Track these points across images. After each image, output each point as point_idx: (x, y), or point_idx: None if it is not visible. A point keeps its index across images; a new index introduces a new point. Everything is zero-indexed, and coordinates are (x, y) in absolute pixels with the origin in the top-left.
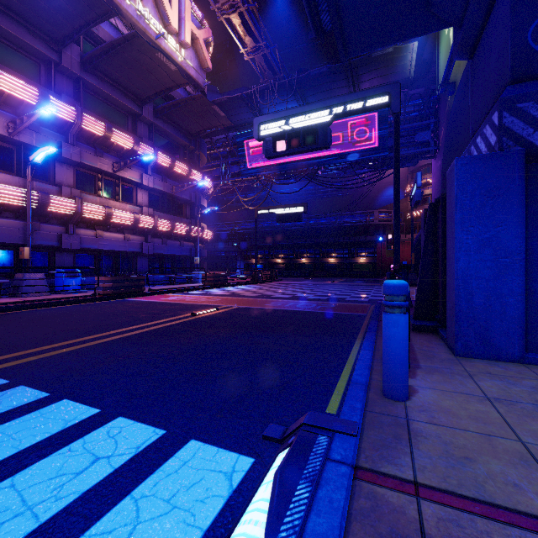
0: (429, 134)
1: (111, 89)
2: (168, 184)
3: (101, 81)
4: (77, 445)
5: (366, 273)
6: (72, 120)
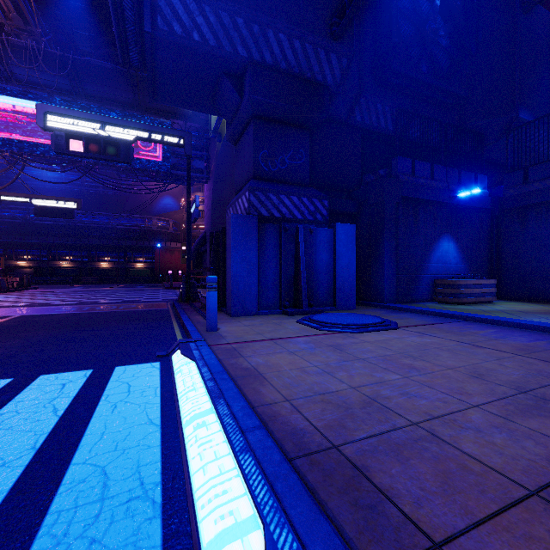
0: (203, 164)
1: None
2: None
3: None
4: (34, 386)
5: (145, 279)
6: None
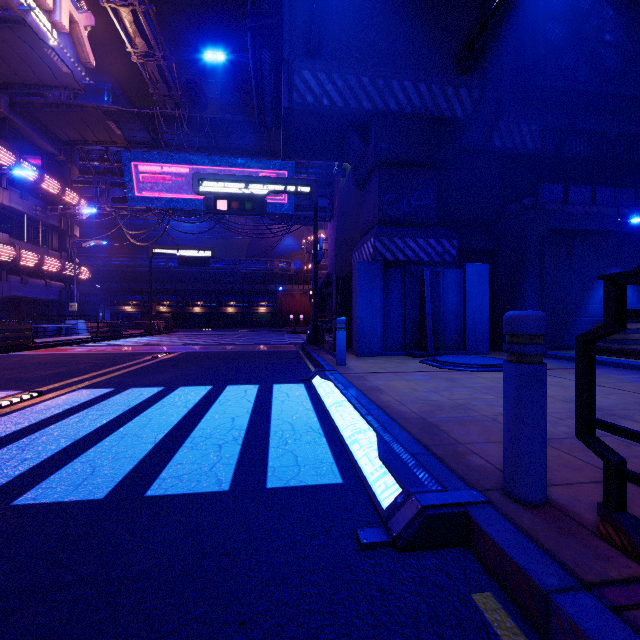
0: (326, 202)
1: None
2: (30, 203)
3: None
4: (228, 390)
5: (267, 323)
6: None
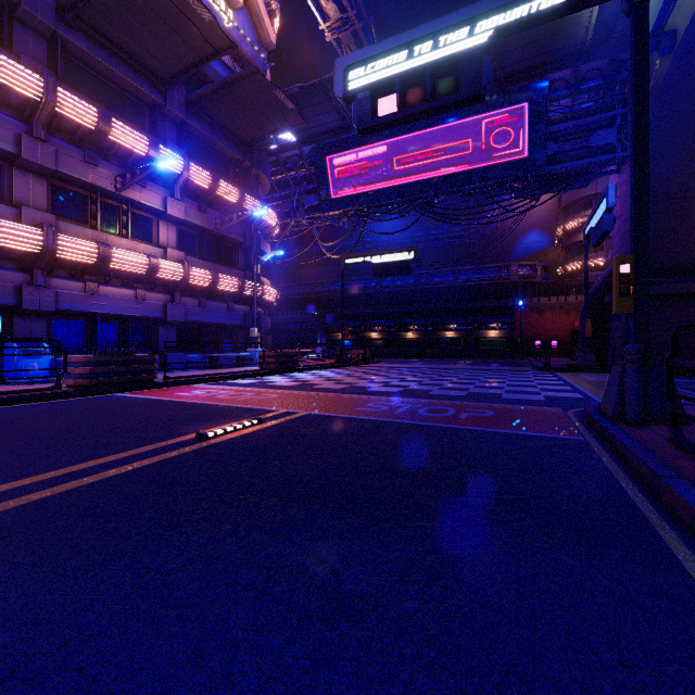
0: (613, 134)
1: (112, 59)
2: (209, 216)
3: (94, 44)
4: None
5: (499, 352)
6: (38, 98)
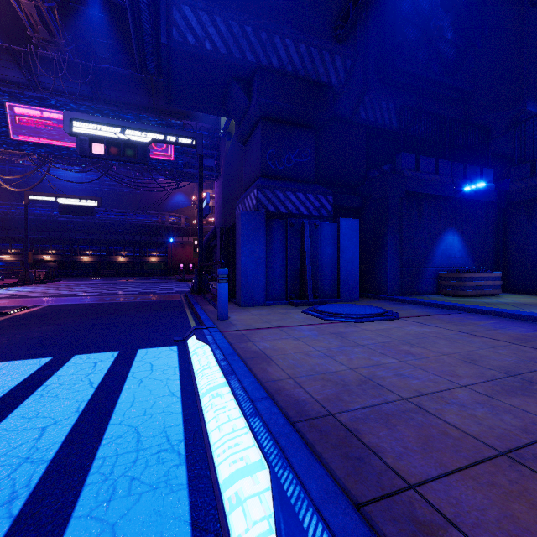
0: (213, 162)
1: None
2: None
3: None
4: (70, 364)
5: (158, 272)
6: None
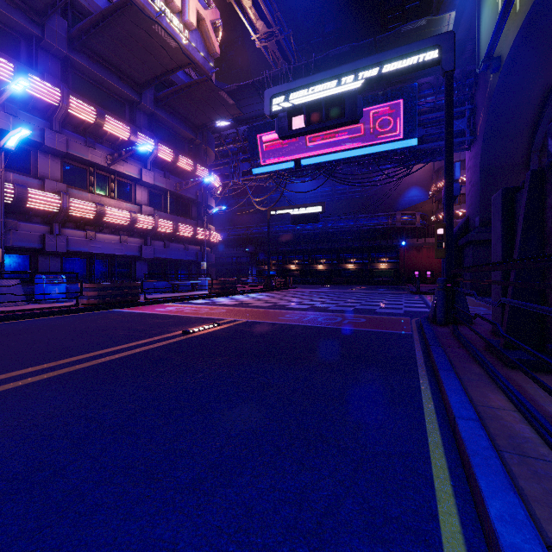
0: (464, 123)
1: (104, 72)
2: (171, 181)
3: (92, 61)
4: None
5: (388, 280)
6: (57, 103)
